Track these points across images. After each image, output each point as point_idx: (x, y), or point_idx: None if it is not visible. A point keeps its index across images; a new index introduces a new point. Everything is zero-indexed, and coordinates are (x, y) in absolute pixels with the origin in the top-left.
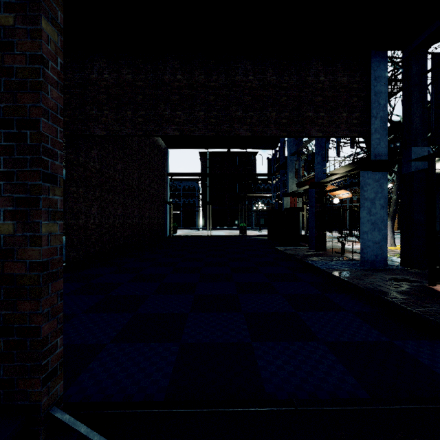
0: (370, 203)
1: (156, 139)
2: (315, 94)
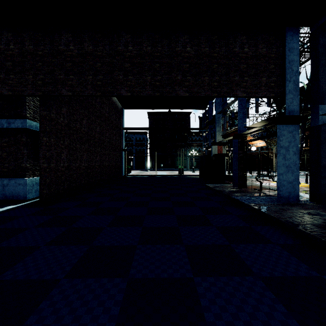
0: (285, 150)
1: (114, 102)
2: (240, 62)
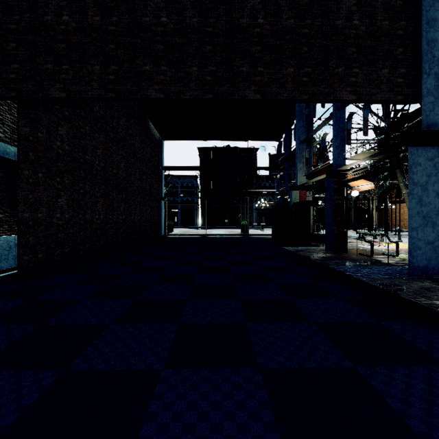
0: (421, 189)
1: (148, 128)
2: (346, 43)
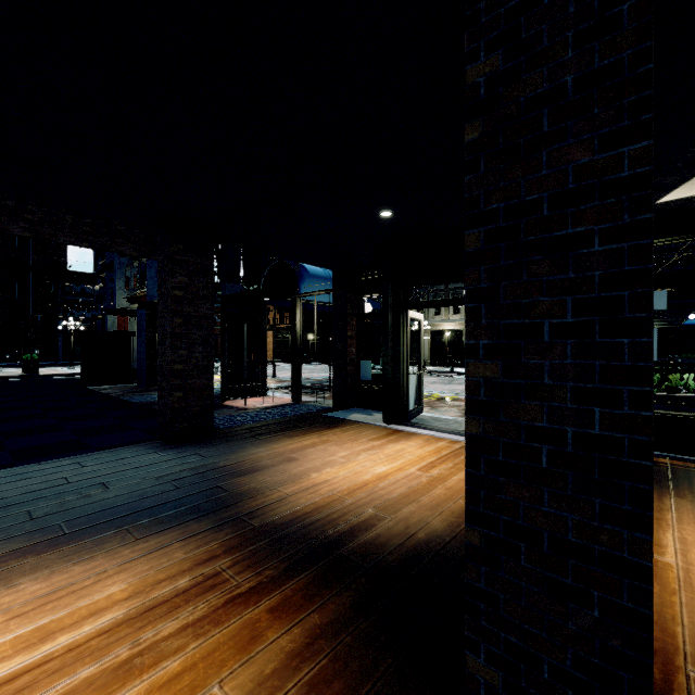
0: None
1: None
2: None
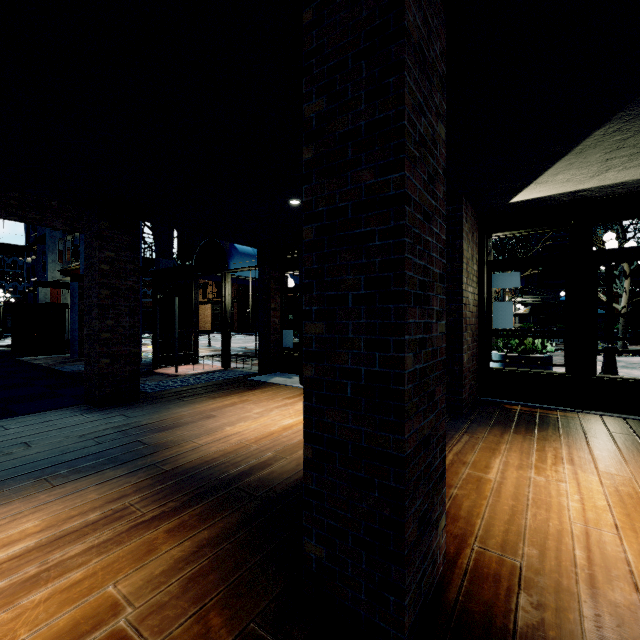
0: None
1: None
2: None
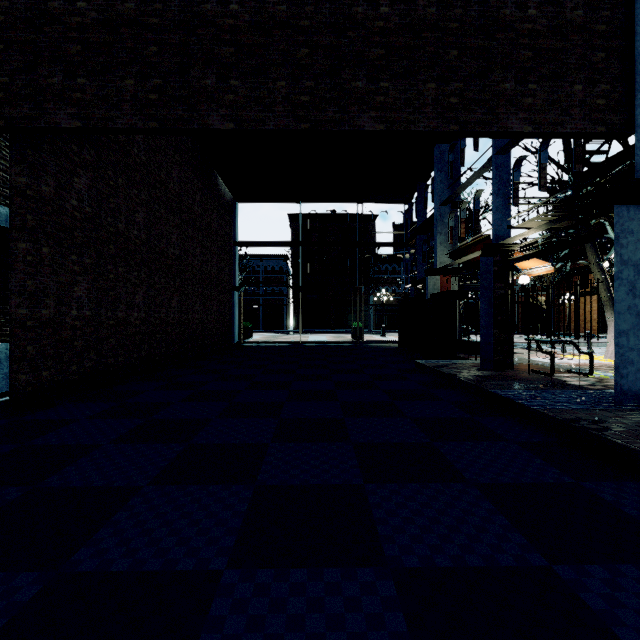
0: (634, 271)
1: (215, 183)
2: (517, 45)
